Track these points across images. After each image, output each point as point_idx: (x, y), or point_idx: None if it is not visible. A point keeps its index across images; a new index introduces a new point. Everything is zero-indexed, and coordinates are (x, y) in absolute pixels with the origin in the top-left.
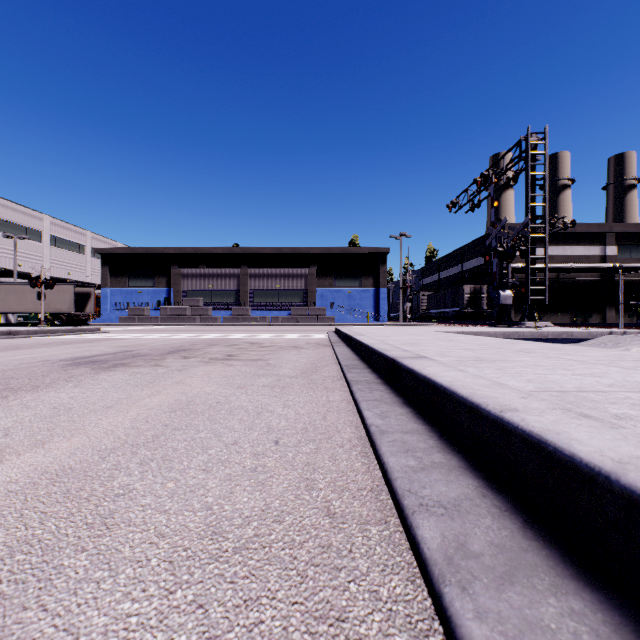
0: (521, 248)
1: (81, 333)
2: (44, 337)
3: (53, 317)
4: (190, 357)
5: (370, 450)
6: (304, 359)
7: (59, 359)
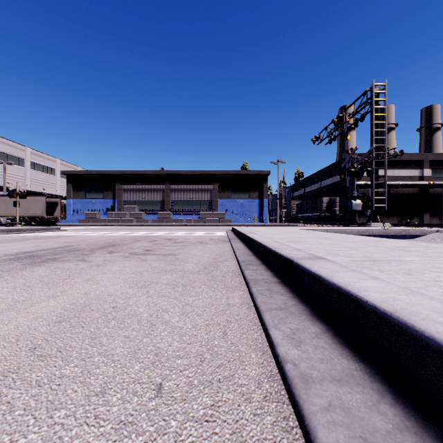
0: (368, 169)
1: (45, 231)
2: (15, 234)
3: (30, 219)
4: (114, 252)
5: (290, 411)
6: (207, 254)
7: (5, 254)
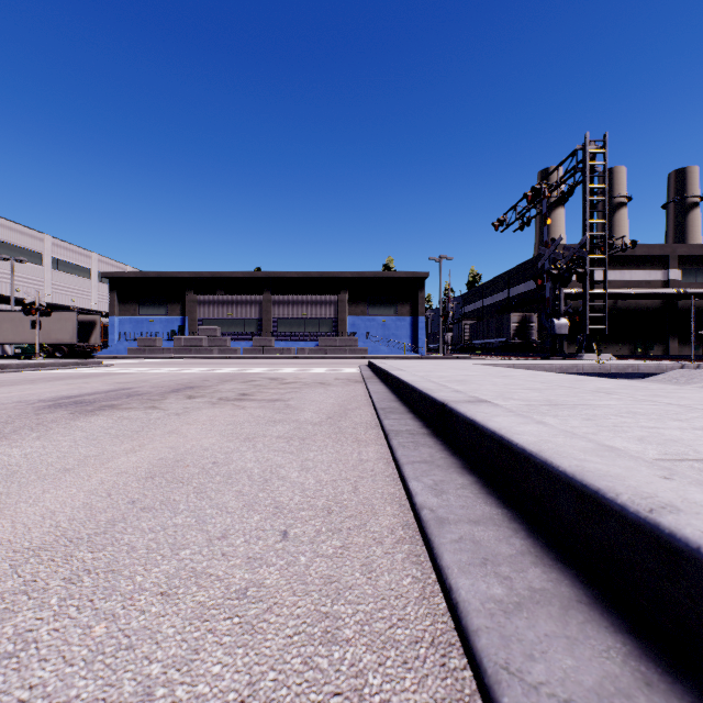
0: (578, 271)
1: (80, 367)
2: (36, 371)
3: (54, 348)
4: (196, 396)
5: (423, 550)
6: (331, 399)
7: (38, 399)
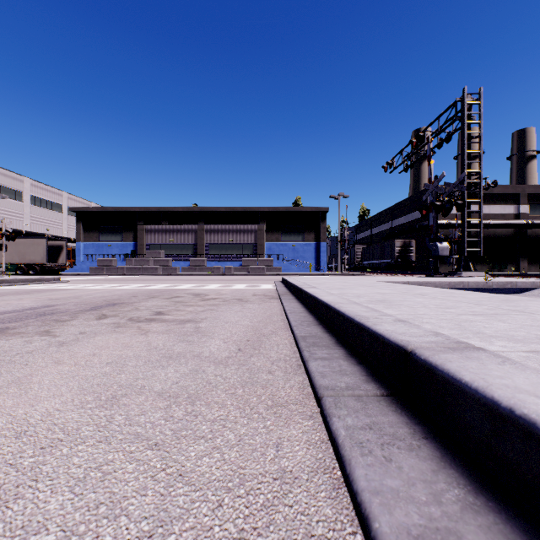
0: (457, 202)
1: (37, 283)
2: None
3: (28, 267)
4: (107, 316)
5: None
6: (246, 320)
7: None
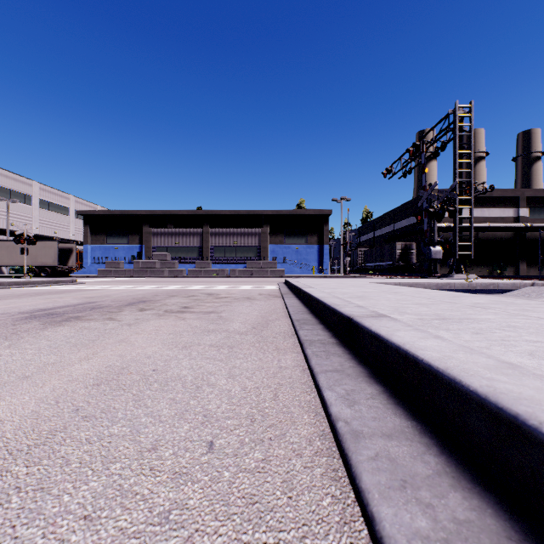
0: (449, 209)
1: (59, 284)
2: (23, 288)
3: (40, 270)
4: (146, 309)
5: (340, 464)
6: (256, 311)
7: (19, 311)
